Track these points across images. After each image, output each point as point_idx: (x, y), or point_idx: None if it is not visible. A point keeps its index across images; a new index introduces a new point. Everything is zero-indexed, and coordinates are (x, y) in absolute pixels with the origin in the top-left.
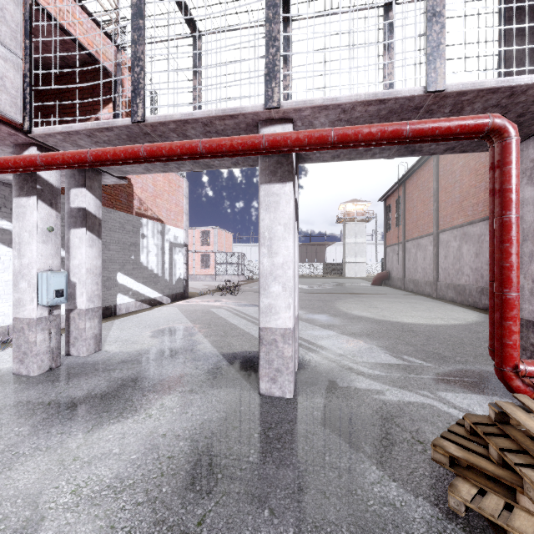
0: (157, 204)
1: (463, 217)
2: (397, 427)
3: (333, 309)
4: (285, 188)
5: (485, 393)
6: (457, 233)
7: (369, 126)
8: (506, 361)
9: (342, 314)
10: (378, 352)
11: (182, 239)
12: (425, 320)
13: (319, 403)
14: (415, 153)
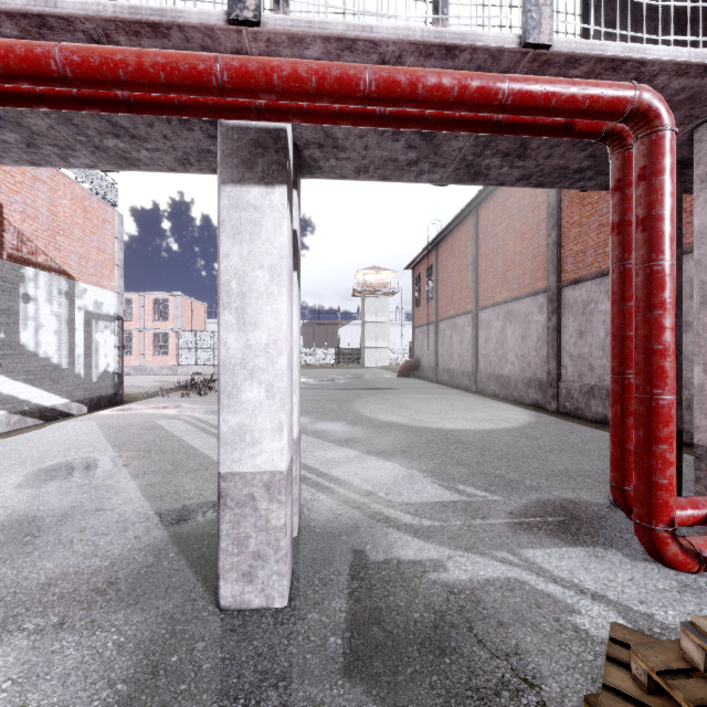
0: (58, 246)
1: (507, 291)
2: (482, 649)
3: (351, 412)
4: (273, 196)
5: (582, 542)
6: (500, 311)
7: (437, 70)
8: (657, 514)
9: (364, 421)
10: (422, 482)
11: (111, 307)
12: (472, 424)
13: (339, 611)
14: (477, 180)
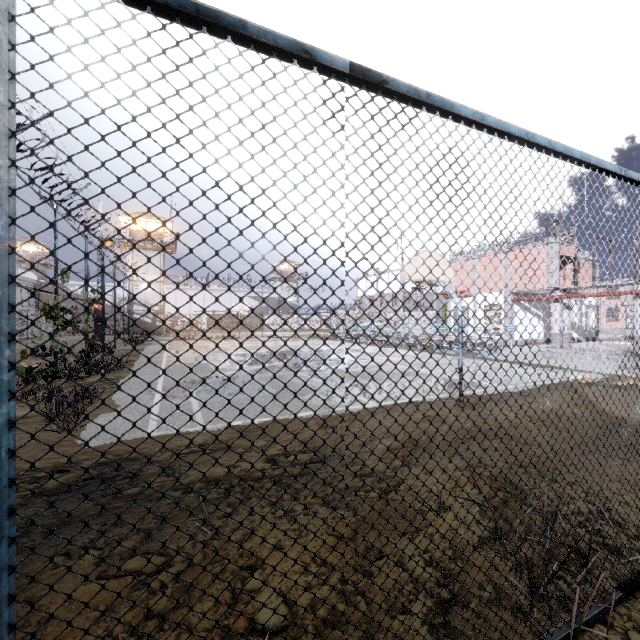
0: None
1: None
2: None
3: None
4: None
5: None
6: None
7: None
8: None
9: None
10: None
11: (593, 302)
12: None
13: None
14: None
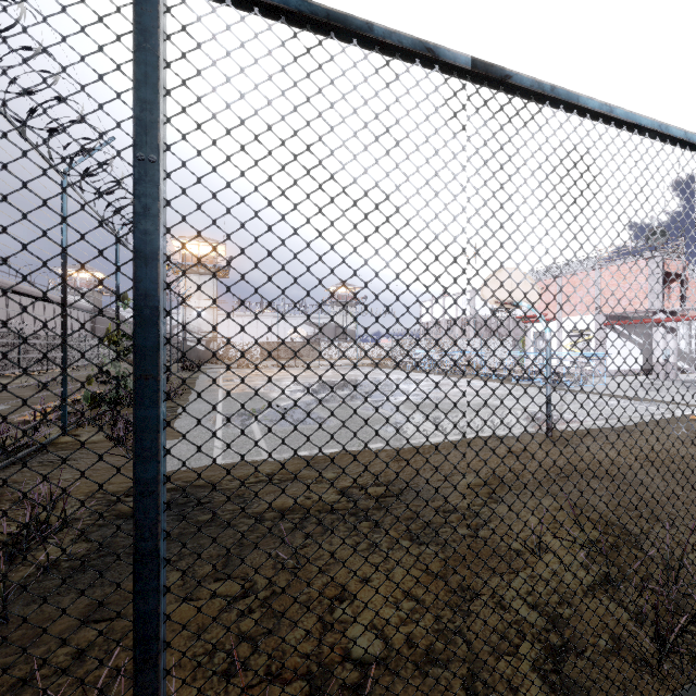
0: None
1: None
2: None
3: None
4: None
5: None
6: None
7: None
8: None
9: None
10: None
11: None
12: None
13: None
14: None
